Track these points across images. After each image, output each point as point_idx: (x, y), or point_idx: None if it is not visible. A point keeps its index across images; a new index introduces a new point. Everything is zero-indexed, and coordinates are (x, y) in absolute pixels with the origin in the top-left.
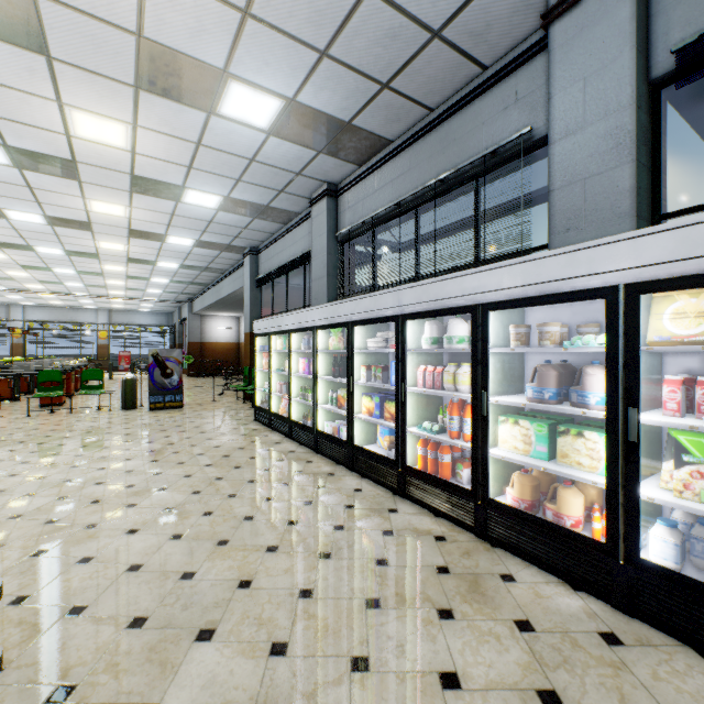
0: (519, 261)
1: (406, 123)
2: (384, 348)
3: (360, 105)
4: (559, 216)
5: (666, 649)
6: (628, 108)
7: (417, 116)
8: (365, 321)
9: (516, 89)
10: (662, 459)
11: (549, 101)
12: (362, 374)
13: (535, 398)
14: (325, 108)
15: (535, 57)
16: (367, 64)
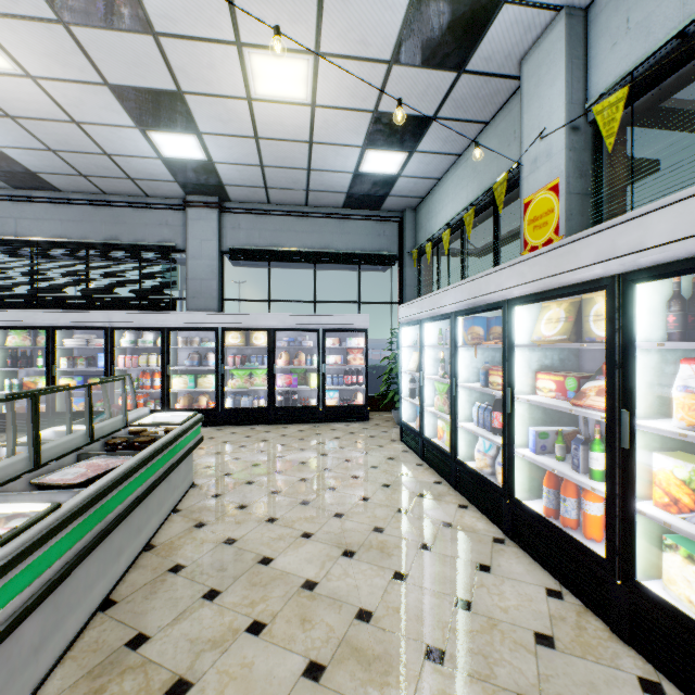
0: (186, 313)
1: (83, 190)
2: (85, 345)
3: (55, 172)
4: (191, 290)
5: (232, 427)
6: (216, 260)
7: (94, 191)
8: (73, 328)
9: (167, 219)
10: (227, 382)
11: (187, 240)
12: (63, 363)
13: (191, 365)
14: (21, 160)
15: (177, 210)
16: (80, 166)
